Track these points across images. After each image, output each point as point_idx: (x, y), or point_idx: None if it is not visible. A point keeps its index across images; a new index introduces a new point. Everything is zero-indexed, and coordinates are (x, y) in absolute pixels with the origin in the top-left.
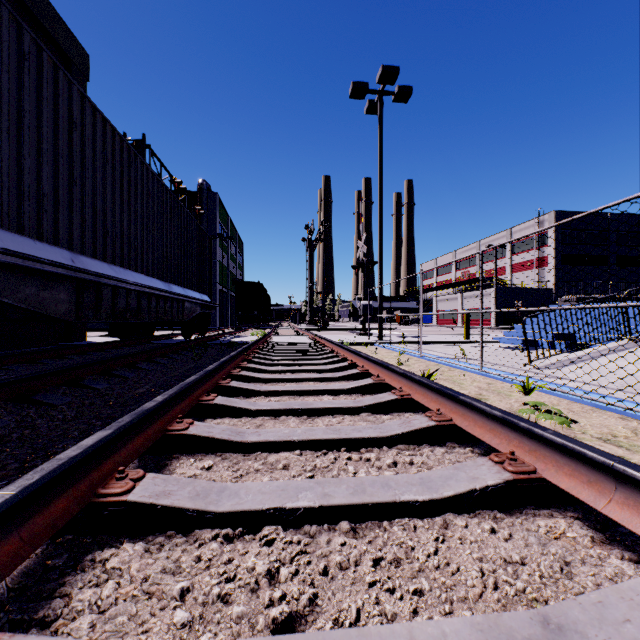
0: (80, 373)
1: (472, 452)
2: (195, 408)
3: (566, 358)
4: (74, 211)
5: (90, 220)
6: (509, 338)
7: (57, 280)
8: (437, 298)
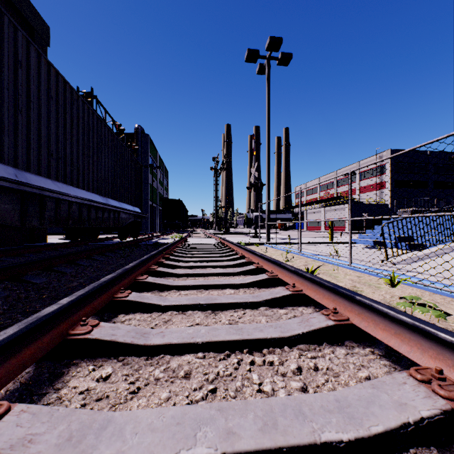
0: (24, 269)
1: (372, 353)
2: (109, 304)
3: (414, 255)
4: (19, 135)
5: (35, 144)
6: (363, 240)
7: (1, 191)
8: (307, 211)
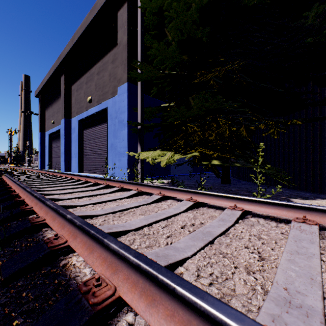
0: None
1: None
2: None
3: None
4: None
5: None
6: None
7: None
8: None
